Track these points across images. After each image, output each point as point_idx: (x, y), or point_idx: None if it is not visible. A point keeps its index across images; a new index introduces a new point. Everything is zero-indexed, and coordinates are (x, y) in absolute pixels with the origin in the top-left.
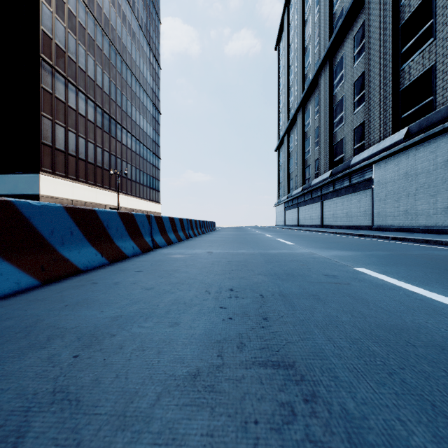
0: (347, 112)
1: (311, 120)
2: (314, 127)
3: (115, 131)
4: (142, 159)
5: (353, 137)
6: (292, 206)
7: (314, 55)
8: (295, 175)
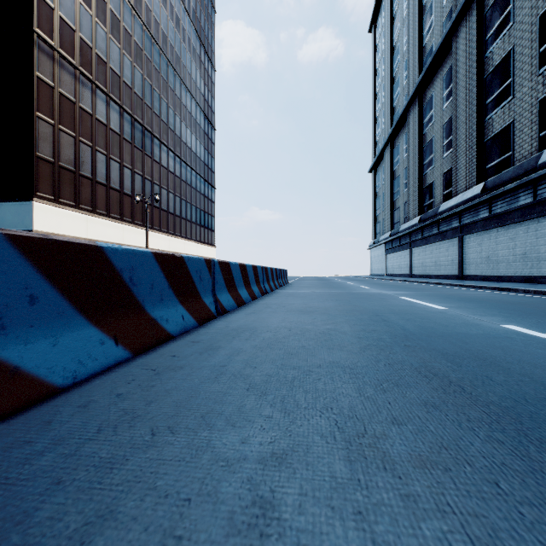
0: (520, 76)
1: (436, 112)
2: (442, 121)
3: (150, 147)
4: (189, 187)
5: (536, 117)
6: (400, 247)
7: (442, 10)
8: (403, 201)
